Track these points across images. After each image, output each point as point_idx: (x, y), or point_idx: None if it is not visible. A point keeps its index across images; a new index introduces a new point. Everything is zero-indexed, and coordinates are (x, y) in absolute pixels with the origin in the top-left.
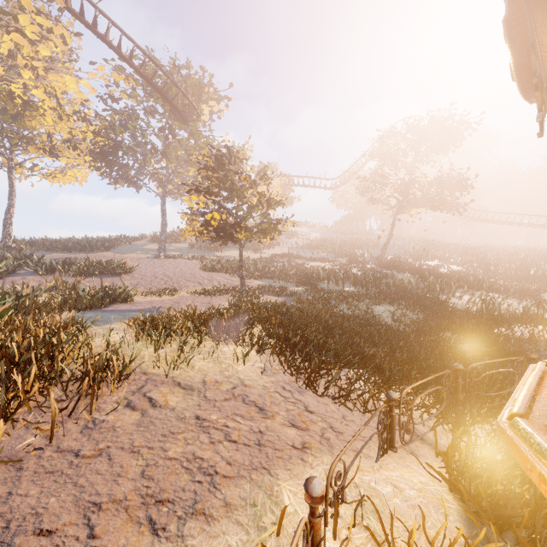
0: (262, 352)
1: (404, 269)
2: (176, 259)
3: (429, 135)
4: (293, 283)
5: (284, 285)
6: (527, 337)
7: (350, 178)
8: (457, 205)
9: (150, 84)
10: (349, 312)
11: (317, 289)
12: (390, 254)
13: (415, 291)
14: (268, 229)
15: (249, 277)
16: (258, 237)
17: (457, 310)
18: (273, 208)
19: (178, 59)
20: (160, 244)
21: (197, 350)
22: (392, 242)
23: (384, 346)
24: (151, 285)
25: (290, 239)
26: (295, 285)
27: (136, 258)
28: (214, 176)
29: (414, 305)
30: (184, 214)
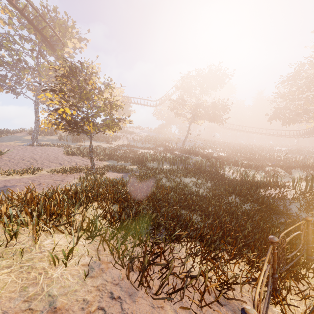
0: (91, 241)
1: (195, 154)
2: (46, 146)
3: (208, 78)
4: (130, 163)
5: (123, 165)
6: (277, 196)
7: (165, 101)
8: (222, 119)
9: (22, 14)
10: (168, 183)
11: (146, 167)
12: (186, 146)
13: (205, 167)
14: (112, 125)
15: (99, 159)
16: (104, 130)
17: (231, 179)
18: (116, 110)
19: (48, 5)
20: (33, 135)
21: (3, 251)
22: (187, 139)
23: (197, 211)
24: (17, 165)
25: (129, 136)
26: (131, 164)
27: (12, 145)
28: (69, 84)
29: (207, 176)
30: (43, 110)
